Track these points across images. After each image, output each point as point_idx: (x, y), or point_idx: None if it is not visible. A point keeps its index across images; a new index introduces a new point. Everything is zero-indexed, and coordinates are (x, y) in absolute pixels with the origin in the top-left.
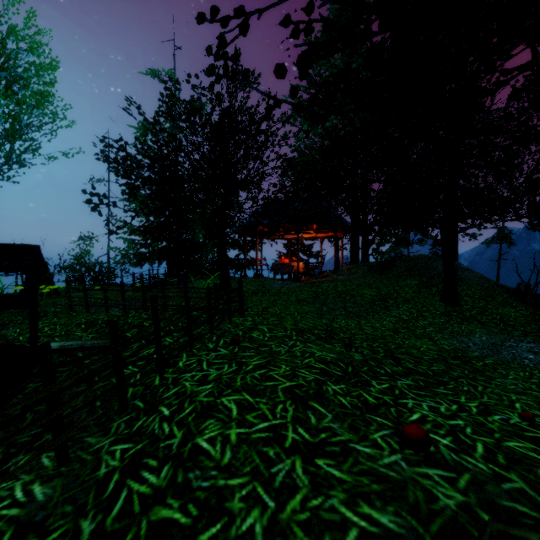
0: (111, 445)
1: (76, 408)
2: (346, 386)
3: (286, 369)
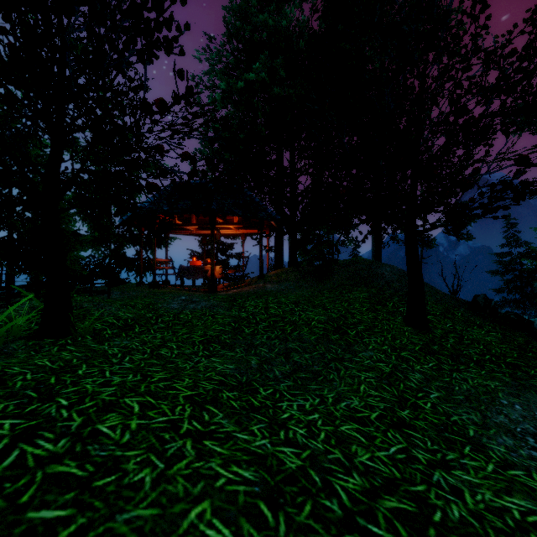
0: None
1: None
2: None
3: None
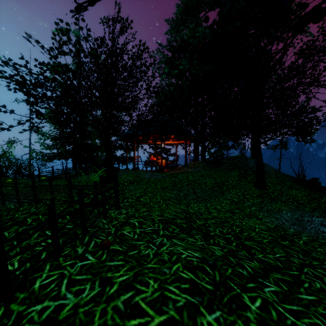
0: None
1: None
2: (221, 314)
3: (154, 288)
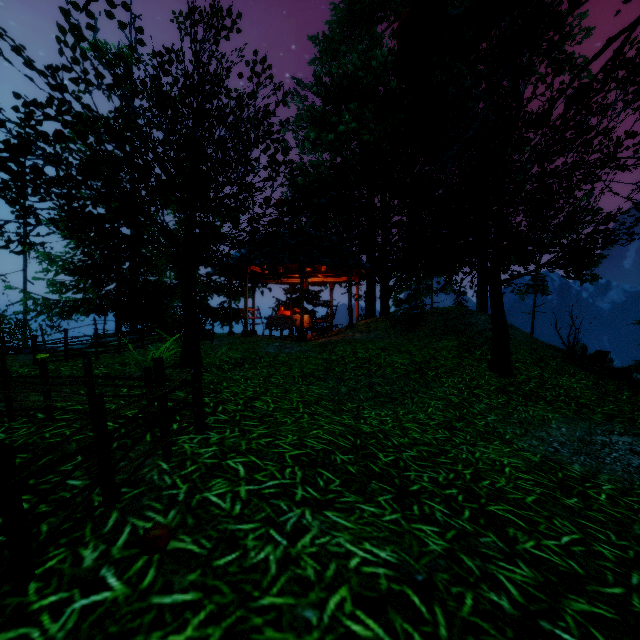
0: None
1: None
2: None
3: None
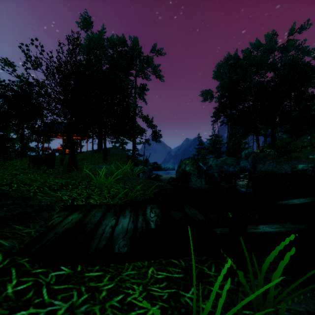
0: None
1: None
2: None
3: None
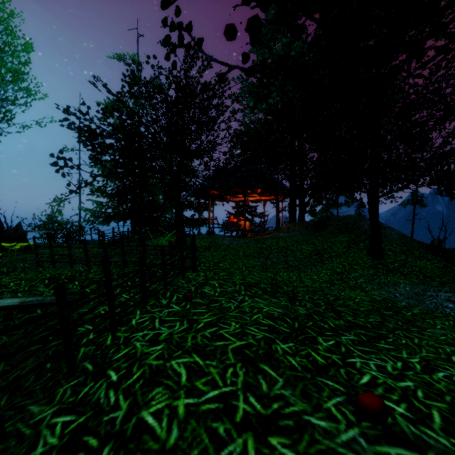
0: (53, 417)
1: (15, 379)
2: (294, 345)
3: (236, 327)
